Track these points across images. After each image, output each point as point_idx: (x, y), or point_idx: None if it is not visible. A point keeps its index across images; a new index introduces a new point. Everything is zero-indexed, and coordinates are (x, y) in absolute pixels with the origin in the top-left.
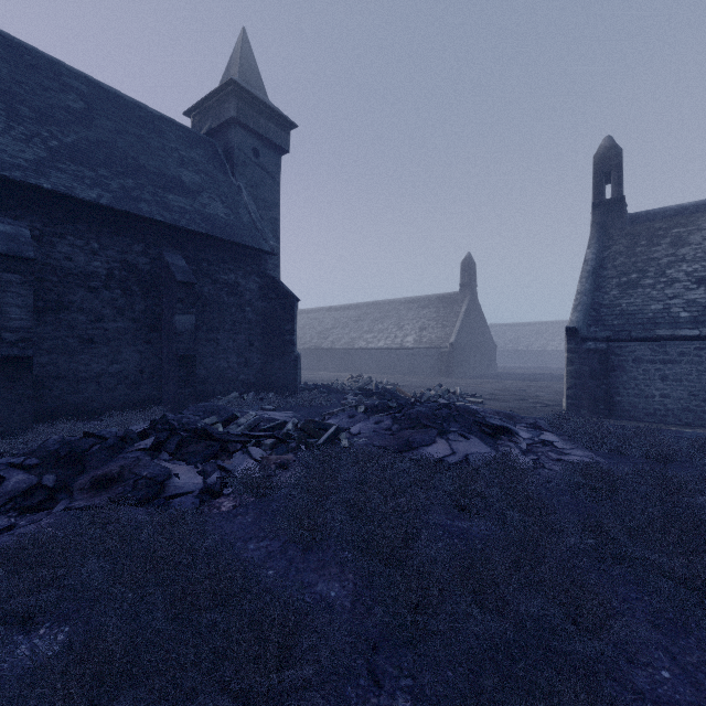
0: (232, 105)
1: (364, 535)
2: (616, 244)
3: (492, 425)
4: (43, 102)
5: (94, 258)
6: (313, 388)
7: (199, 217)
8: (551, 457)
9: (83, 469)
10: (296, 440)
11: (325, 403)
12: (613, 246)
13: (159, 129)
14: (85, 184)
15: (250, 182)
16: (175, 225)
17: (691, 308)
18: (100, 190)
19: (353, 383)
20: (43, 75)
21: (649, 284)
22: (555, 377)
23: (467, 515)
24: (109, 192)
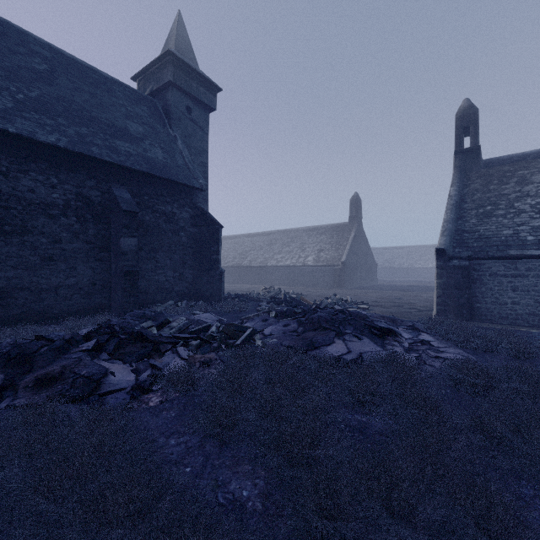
0: (169, 71)
1: (275, 433)
2: (473, 183)
3: (379, 327)
4: (12, 63)
5: (53, 191)
6: (235, 297)
7: (141, 159)
8: (430, 354)
9: (30, 368)
10: (217, 341)
11: (244, 309)
12: (471, 185)
13: (110, 89)
14: (45, 130)
15: (184, 133)
16: (122, 165)
17: (535, 233)
18: (59, 135)
19: (266, 293)
20: (13, 42)
21: (501, 214)
22: (423, 288)
23: (365, 410)
24: (66, 137)
